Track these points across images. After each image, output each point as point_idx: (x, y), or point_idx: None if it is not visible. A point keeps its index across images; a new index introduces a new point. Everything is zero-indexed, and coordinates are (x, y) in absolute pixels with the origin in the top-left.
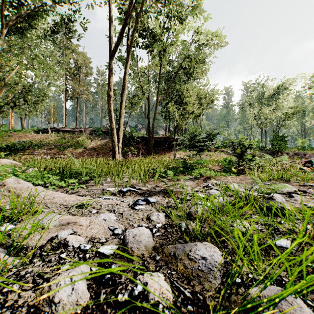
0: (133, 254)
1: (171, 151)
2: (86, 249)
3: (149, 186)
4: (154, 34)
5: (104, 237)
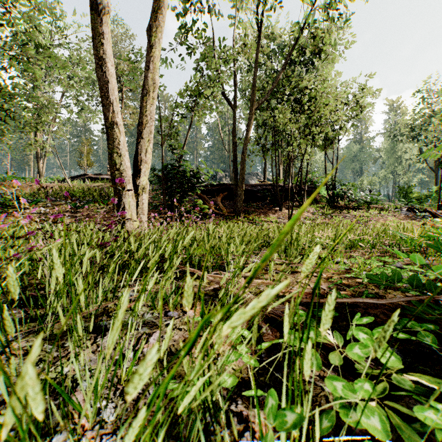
0: None
1: (280, 210)
2: None
3: None
4: None
5: None
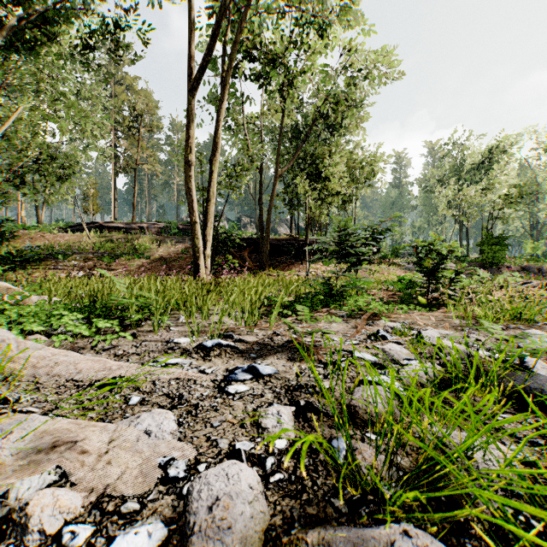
0: None
1: (302, 264)
2: (75, 544)
3: (260, 333)
4: (271, 53)
5: (139, 489)
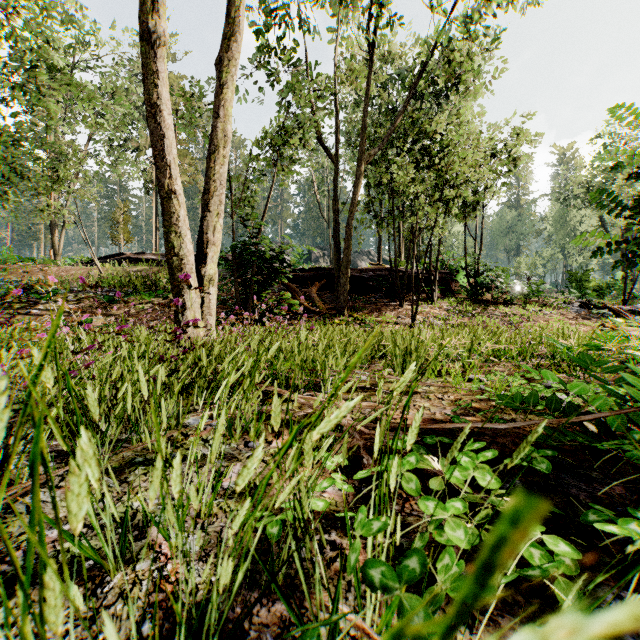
0: None
1: (400, 306)
2: None
3: None
4: None
5: None
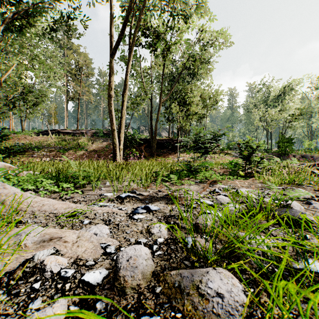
0: (125, 286)
1: (175, 154)
2: (67, 276)
3: (151, 190)
4: (157, 33)
5: (93, 257)
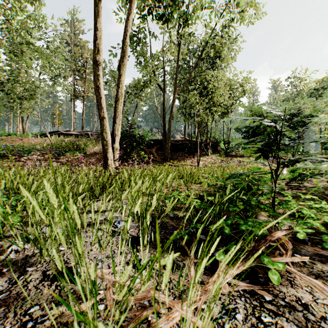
0: None
1: (193, 157)
2: None
3: None
4: None
5: None
